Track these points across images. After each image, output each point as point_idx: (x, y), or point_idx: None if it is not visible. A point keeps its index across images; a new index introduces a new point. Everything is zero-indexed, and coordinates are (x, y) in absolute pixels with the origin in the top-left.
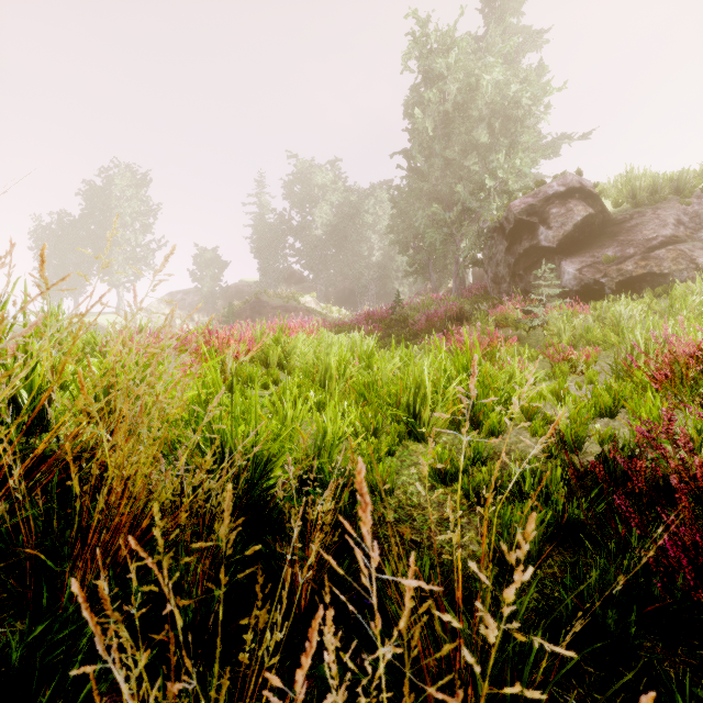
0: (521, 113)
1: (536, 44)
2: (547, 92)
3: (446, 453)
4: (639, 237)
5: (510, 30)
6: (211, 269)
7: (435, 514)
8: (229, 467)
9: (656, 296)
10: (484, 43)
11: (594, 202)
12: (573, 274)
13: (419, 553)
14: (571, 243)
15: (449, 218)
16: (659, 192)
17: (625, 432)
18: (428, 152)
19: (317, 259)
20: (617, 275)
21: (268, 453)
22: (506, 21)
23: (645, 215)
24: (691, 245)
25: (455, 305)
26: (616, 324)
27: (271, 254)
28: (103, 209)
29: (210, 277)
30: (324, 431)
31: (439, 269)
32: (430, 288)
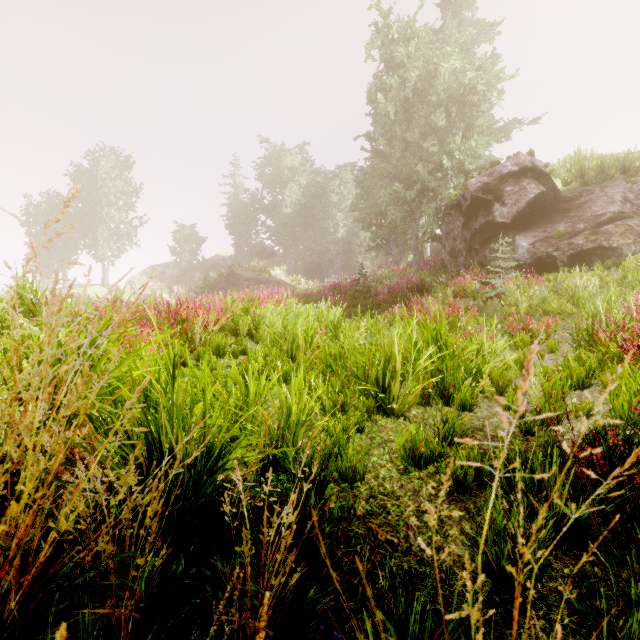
0: (476, 99)
1: (489, 36)
2: (501, 79)
3: (420, 432)
4: (589, 213)
5: (465, 23)
6: (189, 244)
7: (411, 505)
8: (168, 467)
9: (605, 268)
10: (442, 34)
11: (546, 181)
12: (527, 247)
13: (404, 585)
14: (524, 219)
15: (409, 196)
16: (606, 172)
17: (604, 407)
18: (390, 135)
19: (287, 235)
20: (569, 248)
21: (221, 443)
22: (462, 14)
23: (593, 193)
24: (638, 221)
25: (415, 277)
26: (572, 295)
27: (245, 230)
28: (90, 189)
29: (188, 251)
30: (289, 408)
31: (400, 244)
32: (390, 262)
